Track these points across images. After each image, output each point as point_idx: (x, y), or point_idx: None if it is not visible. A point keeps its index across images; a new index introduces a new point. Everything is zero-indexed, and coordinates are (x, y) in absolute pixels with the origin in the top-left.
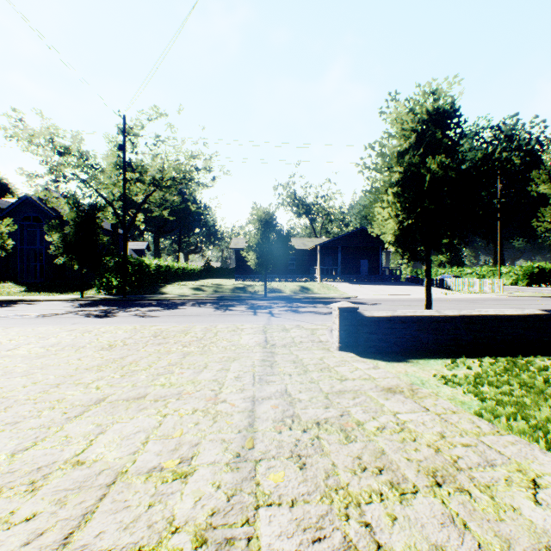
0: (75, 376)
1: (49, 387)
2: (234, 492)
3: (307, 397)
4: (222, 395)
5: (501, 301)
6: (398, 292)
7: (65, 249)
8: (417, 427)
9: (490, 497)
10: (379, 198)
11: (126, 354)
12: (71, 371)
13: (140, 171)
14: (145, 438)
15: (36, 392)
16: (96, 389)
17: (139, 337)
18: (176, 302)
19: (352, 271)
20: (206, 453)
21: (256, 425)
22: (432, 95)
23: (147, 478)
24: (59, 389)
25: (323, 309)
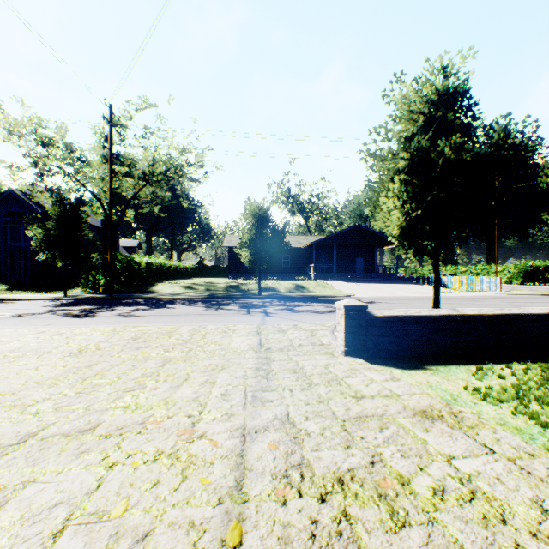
0: (16, 394)
1: None
2: None
3: (318, 427)
4: (201, 425)
5: (502, 299)
6: (395, 290)
7: (46, 244)
8: (493, 488)
9: None
10: (383, 186)
11: (96, 361)
12: (15, 386)
13: (129, 165)
14: (62, 521)
15: None
16: (34, 416)
17: (116, 339)
18: (166, 301)
19: (347, 269)
20: None
21: (246, 487)
22: (443, 72)
23: None
24: None
25: (320, 308)
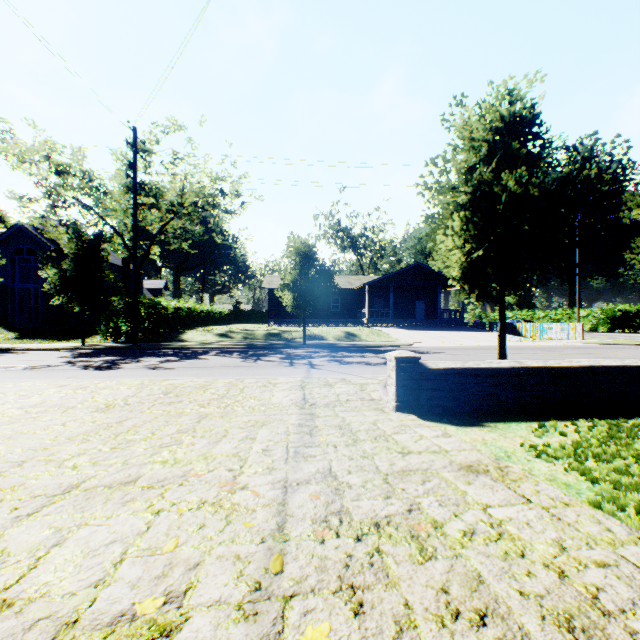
0: (49, 449)
1: (8, 467)
2: None
3: (360, 480)
4: (243, 478)
5: (583, 350)
6: (460, 339)
7: (62, 287)
8: (521, 531)
9: None
10: (442, 223)
11: (126, 417)
12: (46, 442)
13: (155, 195)
14: (119, 554)
15: None
16: (72, 469)
17: (145, 394)
18: (197, 351)
19: (406, 315)
20: (208, 583)
21: (287, 529)
22: (508, 96)
23: (106, 637)
24: (21, 469)
25: (373, 359)
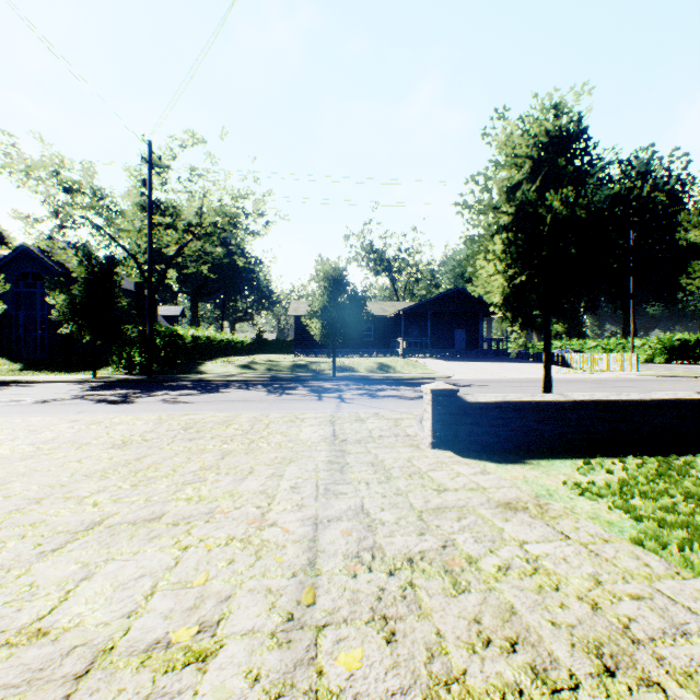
0: (67, 486)
1: (26, 504)
2: (281, 690)
3: (393, 517)
4: (271, 515)
5: (636, 382)
6: (503, 370)
7: (71, 314)
8: (557, 566)
9: (698, 696)
10: (483, 246)
11: (145, 453)
12: (63, 479)
13: (172, 215)
14: (150, 587)
15: (6, 510)
16: (93, 506)
17: (164, 430)
18: (218, 384)
19: (445, 344)
20: (240, 613)
21: (318, 564)
22: (553, 110)
23: (143, 662)
24: (40, 506)
25: (408, 392)
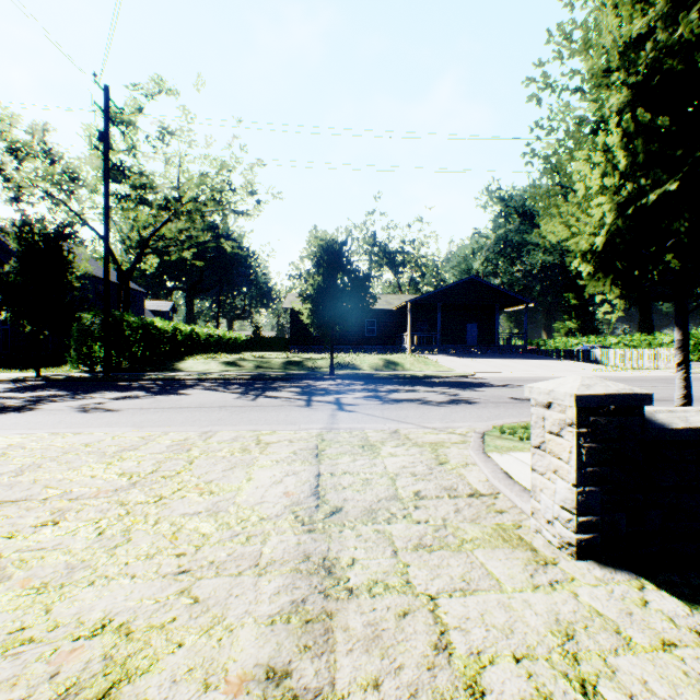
0: None
1: None
2: None
3: None
4: None
5: None
6: (530, 368)
7: (3, 296)
8: None
9: None
10: (580, 145)
11: None
12: None
13: (145, 187)
14: None
15: None
16: None
17: None
18: (185, 383)
19: (455, 340)
20: None
21: None
22: None
23: None
24: None
25: (431, 395)
